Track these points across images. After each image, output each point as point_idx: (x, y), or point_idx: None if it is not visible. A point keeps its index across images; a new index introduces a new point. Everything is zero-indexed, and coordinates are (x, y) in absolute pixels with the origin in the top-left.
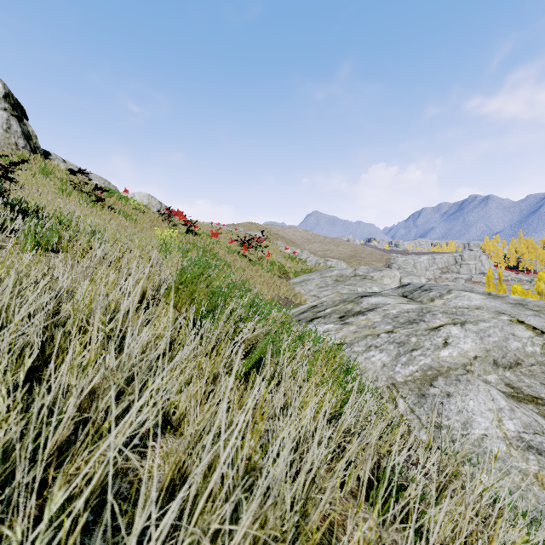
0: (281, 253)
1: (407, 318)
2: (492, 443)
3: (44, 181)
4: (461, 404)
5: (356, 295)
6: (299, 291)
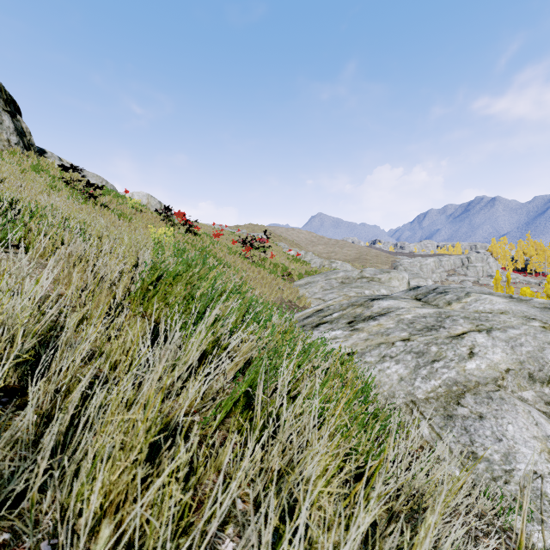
0: (285, 255)
1: (424, 324)
2: (545, 483)
3: (33, 177)
4: (497, 428)
5: (365, 298)
6: (303, 294)
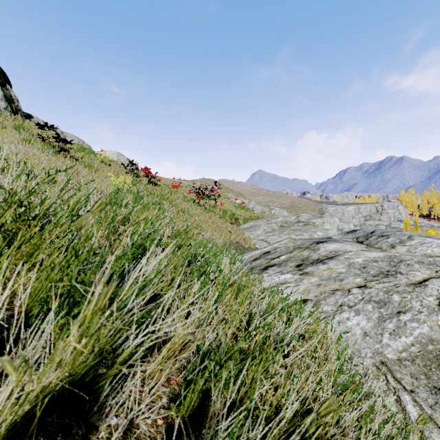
0: (232, 203)
1: (378, 269)
2: None
3: (10, 133)
4: None
5: (310, 240)
6: (248, 236)
